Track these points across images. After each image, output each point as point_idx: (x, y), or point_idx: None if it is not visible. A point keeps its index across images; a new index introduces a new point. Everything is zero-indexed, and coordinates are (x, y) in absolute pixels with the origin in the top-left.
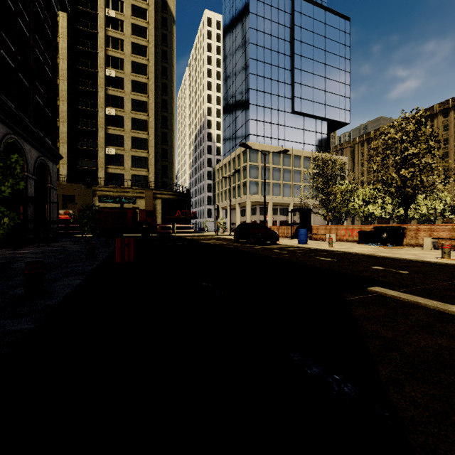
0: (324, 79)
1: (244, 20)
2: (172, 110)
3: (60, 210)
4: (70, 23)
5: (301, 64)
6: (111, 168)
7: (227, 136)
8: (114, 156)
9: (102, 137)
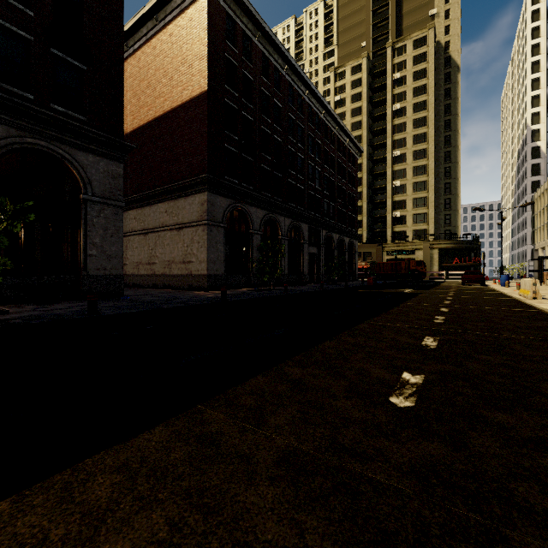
0: None
1: None
2: (456, 158)
3: (362, 263)
4: (368, 130)
5: None
6: (396, 227)
7: None
8: (398, 217)
9: (389, 205)
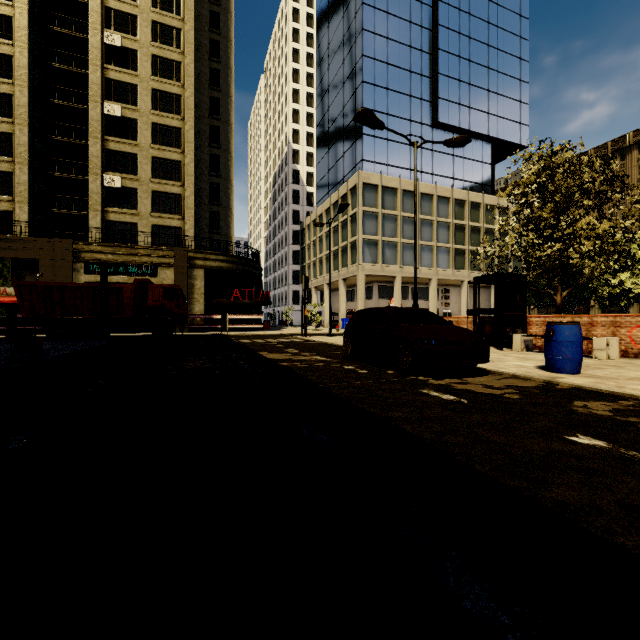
0: (487, 71)
1: None
2: (228, 117)
3: (7, 288)
4: None
5: (450, 43)
6: (113, 212)
7: (324, 169)
8: (119, 190)
9: (95, 155)
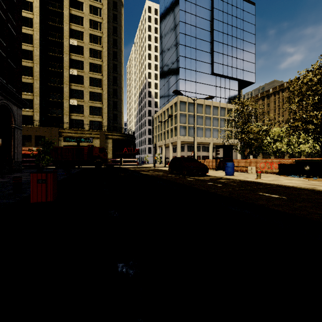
0: (236, 49)
1: (175, 5)
2: (121, 72)
3: (33, 148)
4: (42, 4)
5: (219, 37)
6: (73, 115)
7: (163, 92)
8: (76, 106)
9: (66, 91)
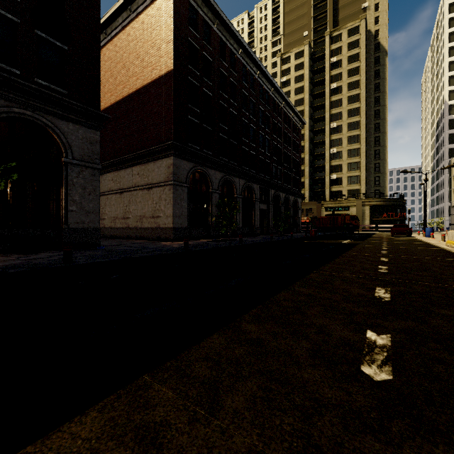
0: None
1: None
2: (384, 129)
3: (304, 217)
4: (310, 106)
5: None
6: (333, 187)
7: None
8: (335, 179)
9: (327, 169)
